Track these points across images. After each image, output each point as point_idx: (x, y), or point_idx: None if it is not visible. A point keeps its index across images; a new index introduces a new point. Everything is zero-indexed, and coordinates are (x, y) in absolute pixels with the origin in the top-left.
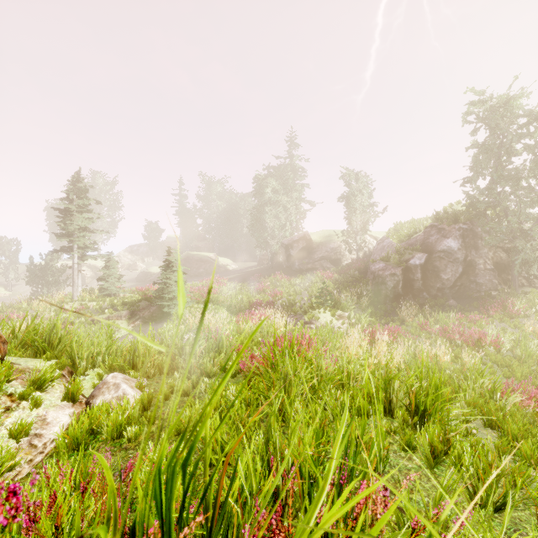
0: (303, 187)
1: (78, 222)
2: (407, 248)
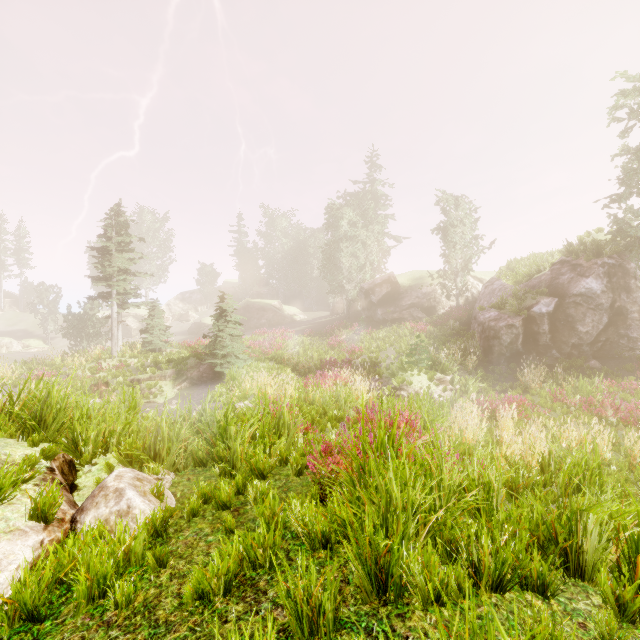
0: (386, 218)
1: (117, 263)
2: (528, 291)
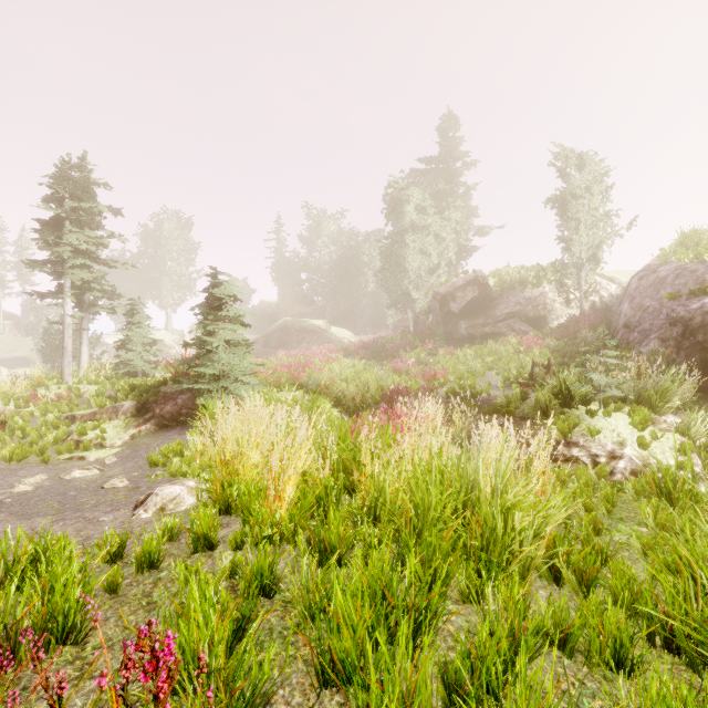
0: (466, 206)
1: (70, 239)
2: None
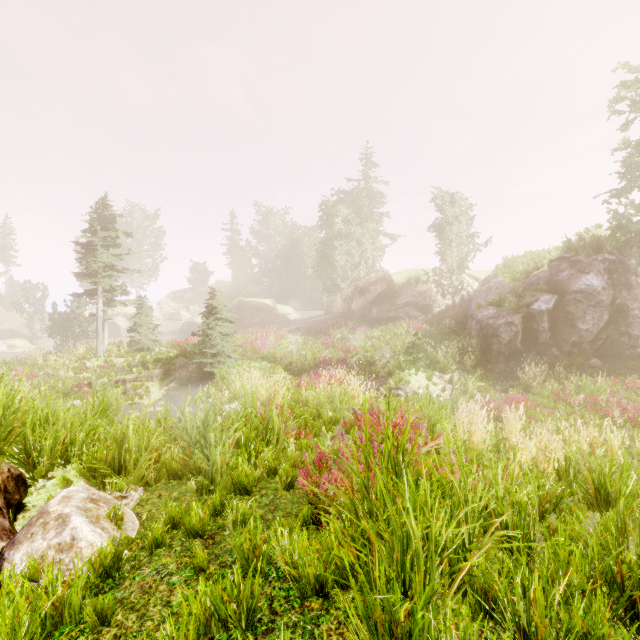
0: (381, 216)
1: (103, 259)
2: (527, 288)
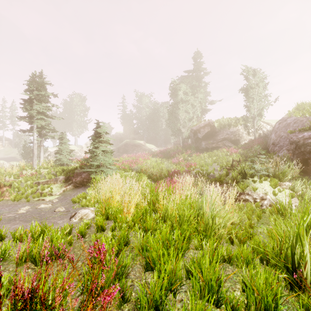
0: (205, 91)
1: (36, 107)
2: None
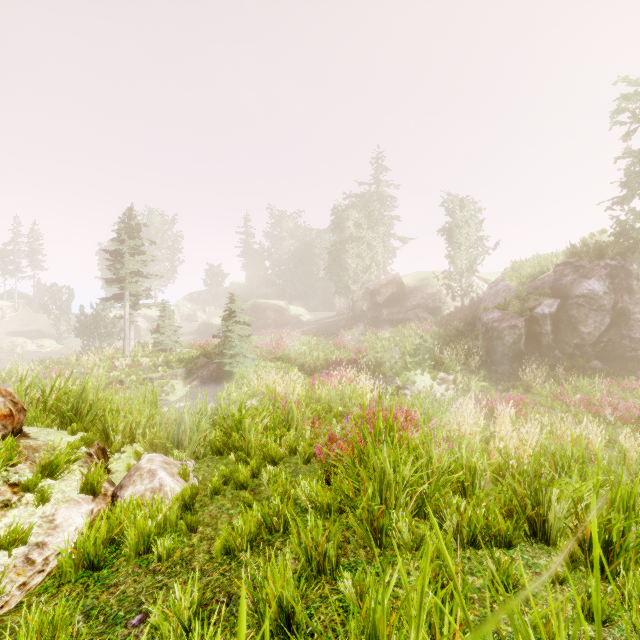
0: (392, 219)
1: (130, 265)
2: (531, 292)
